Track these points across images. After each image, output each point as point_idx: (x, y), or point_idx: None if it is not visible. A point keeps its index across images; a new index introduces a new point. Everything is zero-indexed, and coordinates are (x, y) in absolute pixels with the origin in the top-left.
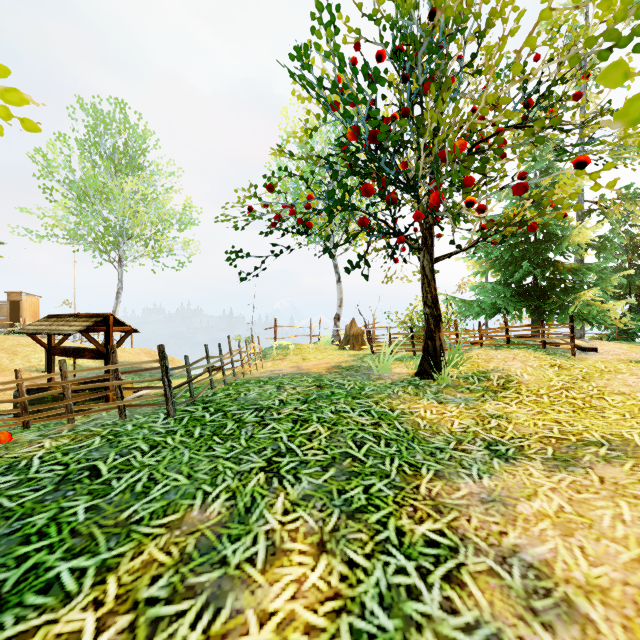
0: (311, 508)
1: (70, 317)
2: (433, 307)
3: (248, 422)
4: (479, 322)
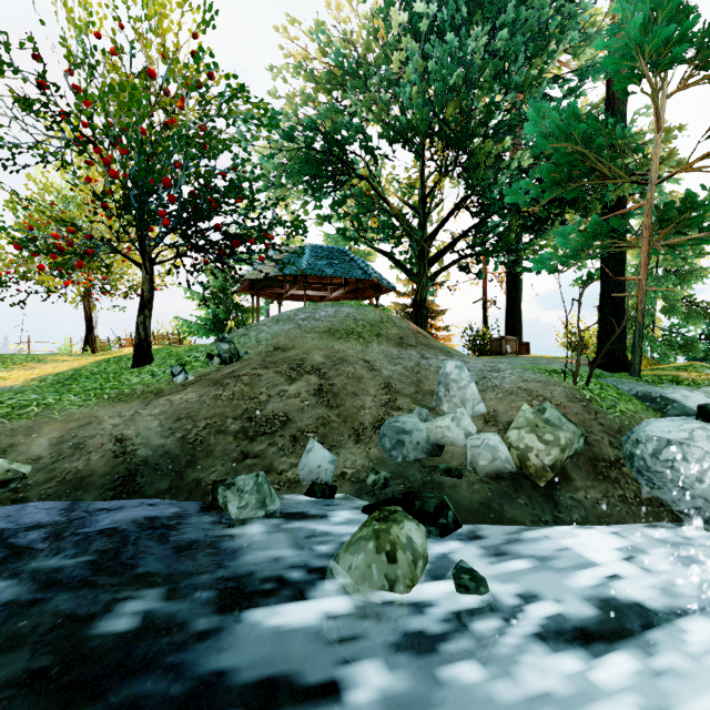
0: None
1: None
2: (88, 323)
3: None
4: None
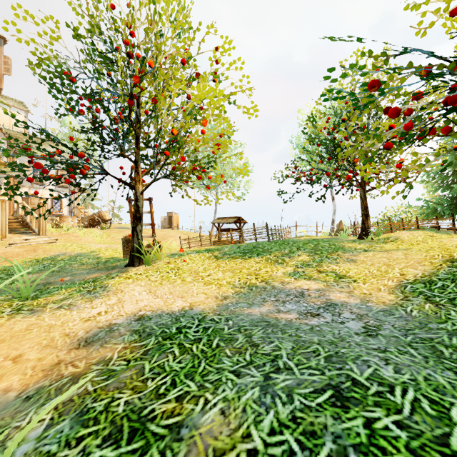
0: (307, 253)
1: (227, 218)
2: (364, 211)
3: (291, 243)
4: (402, 218)
